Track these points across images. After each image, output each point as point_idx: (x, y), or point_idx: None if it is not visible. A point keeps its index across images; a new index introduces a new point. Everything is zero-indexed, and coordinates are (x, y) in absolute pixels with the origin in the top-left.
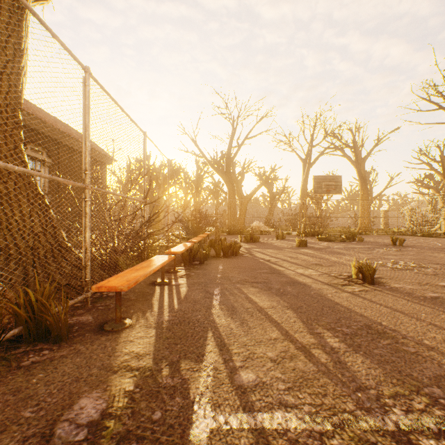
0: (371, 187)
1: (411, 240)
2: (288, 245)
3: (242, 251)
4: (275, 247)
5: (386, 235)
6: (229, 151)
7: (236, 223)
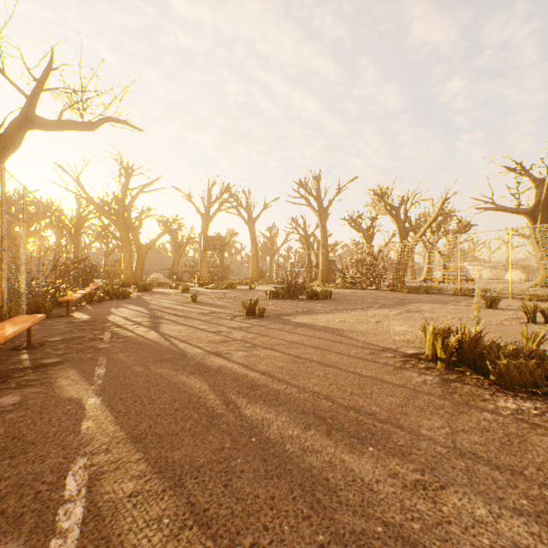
0: (273, 241)
1: (271, 287)
2: (176, 292)
3: (133, 296)
4: (163, 294)
5: (266, 284)
6: (123, 198)
7: (131, 275)
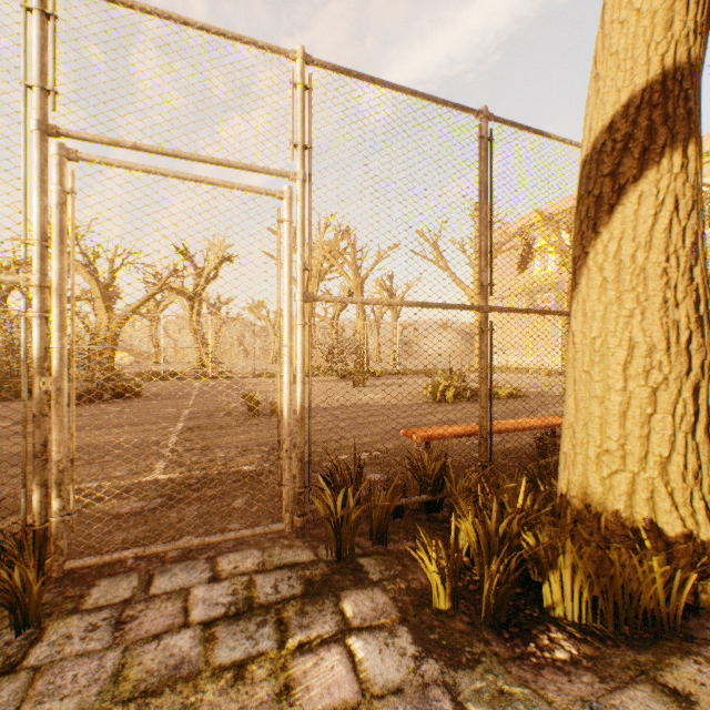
0: None
1: None
2: None
3: None
4: None
5: None
6: None
7: None
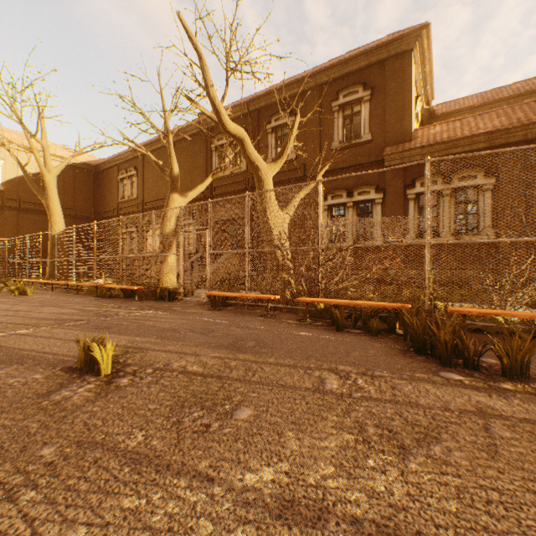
0: None
1: None
2: None
3: None
4: None
5: None
6: None
7: None
